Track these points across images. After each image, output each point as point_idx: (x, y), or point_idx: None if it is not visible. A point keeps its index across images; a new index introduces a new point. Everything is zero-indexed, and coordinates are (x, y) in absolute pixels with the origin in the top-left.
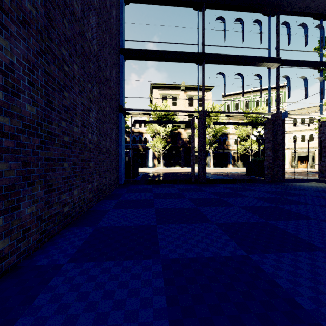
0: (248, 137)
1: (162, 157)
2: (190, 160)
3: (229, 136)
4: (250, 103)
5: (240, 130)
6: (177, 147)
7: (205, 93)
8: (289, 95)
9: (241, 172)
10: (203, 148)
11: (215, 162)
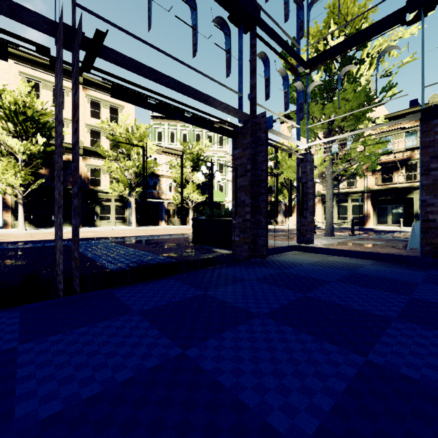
0: (187, 183)
1: (21, 207)
2: (94, 213)
3: (162, 178)
4: (189, 136)
5: (176, 170)
6: (64, 188)
7: (123, 103)
8: (269, 94)
9: (182, 236)
10: (73, 167)
11: (140, 218)
